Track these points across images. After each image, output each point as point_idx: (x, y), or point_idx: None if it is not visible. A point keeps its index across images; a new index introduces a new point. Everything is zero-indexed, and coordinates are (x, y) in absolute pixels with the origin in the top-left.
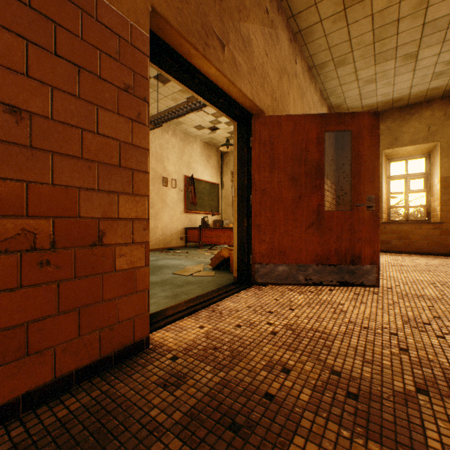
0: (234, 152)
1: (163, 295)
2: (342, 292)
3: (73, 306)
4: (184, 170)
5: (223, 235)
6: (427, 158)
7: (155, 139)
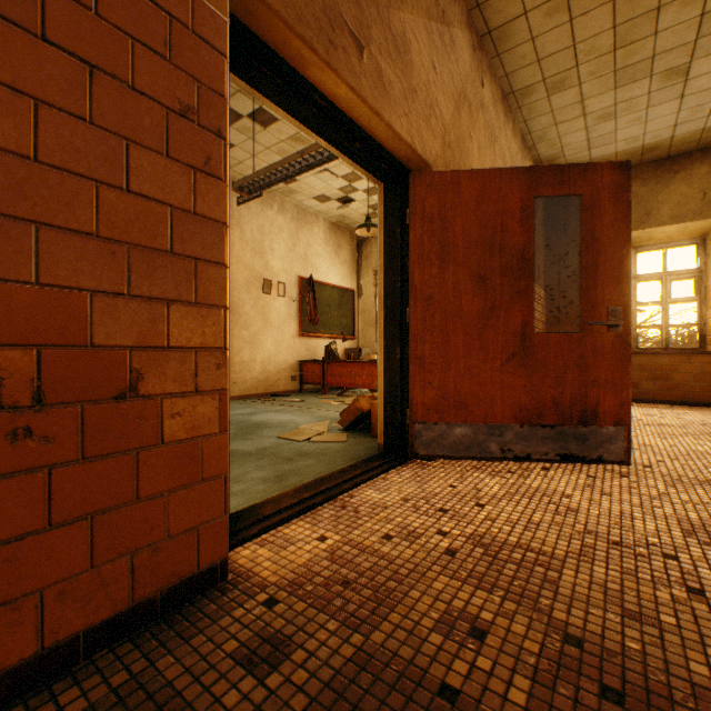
0: (379, 234)
1: (259, 477)
2: (565, 474)
3: (79, 512)
4: (298, 268)
5: (362, 372)
6: (700, 245)
7: (252, 218)
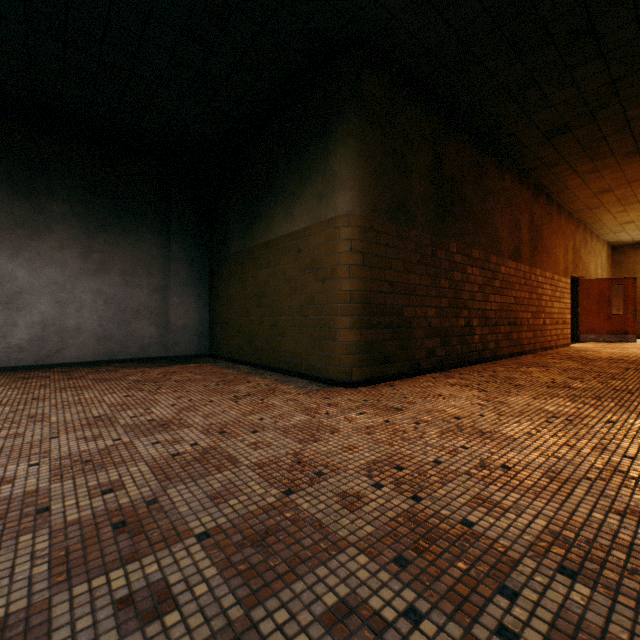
0: None
1: None
2: (619, 344)
3: (566, 333)
4: None
5: None
6: None
7: None
